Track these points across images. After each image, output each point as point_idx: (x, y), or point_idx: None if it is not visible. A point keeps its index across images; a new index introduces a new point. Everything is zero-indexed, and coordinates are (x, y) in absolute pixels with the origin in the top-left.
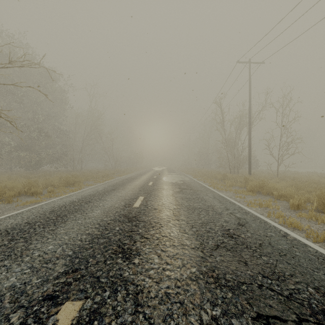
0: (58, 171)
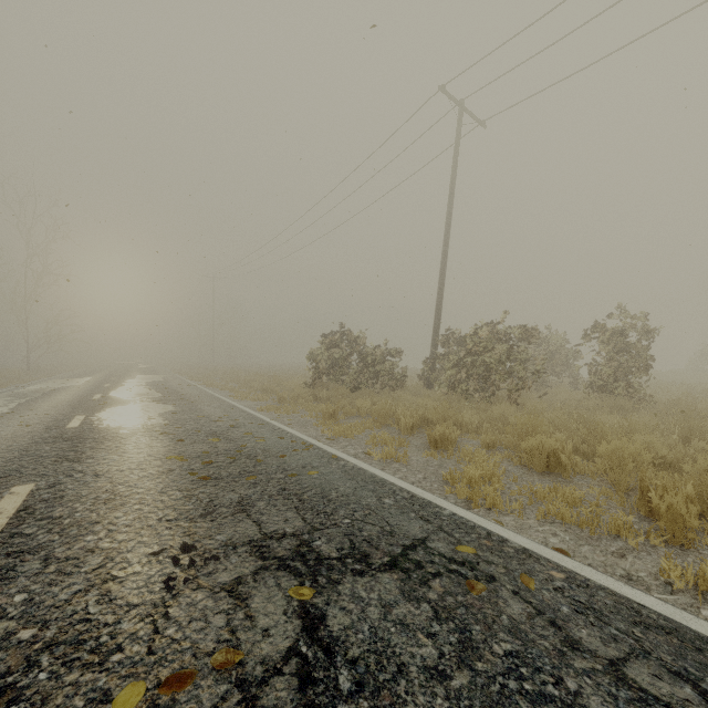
0: None
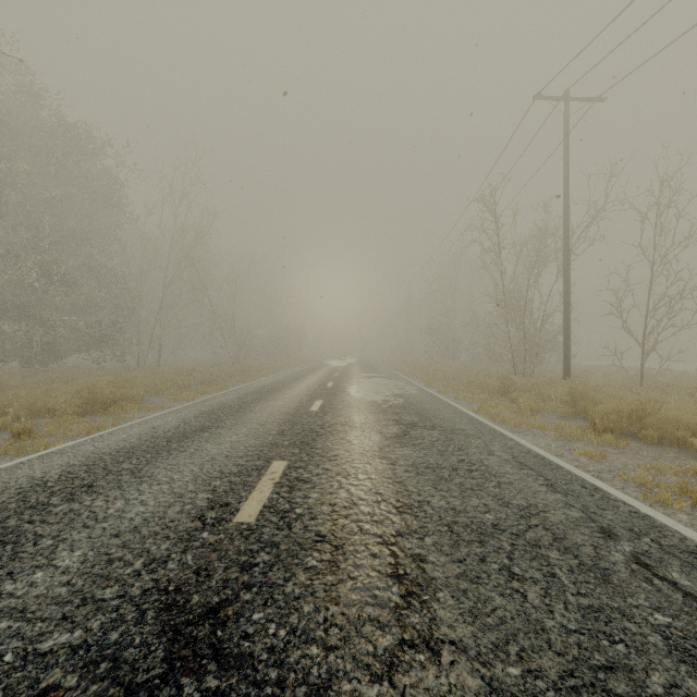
0: (101, 370)
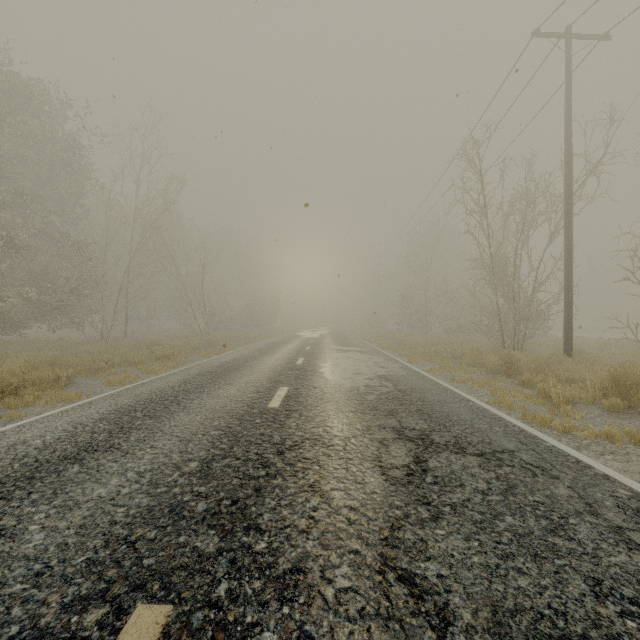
0: (61, 342)
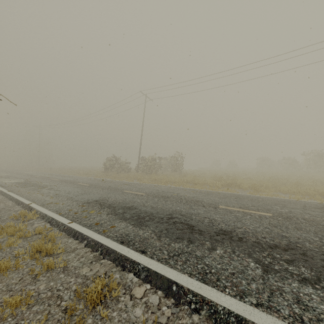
0: None
